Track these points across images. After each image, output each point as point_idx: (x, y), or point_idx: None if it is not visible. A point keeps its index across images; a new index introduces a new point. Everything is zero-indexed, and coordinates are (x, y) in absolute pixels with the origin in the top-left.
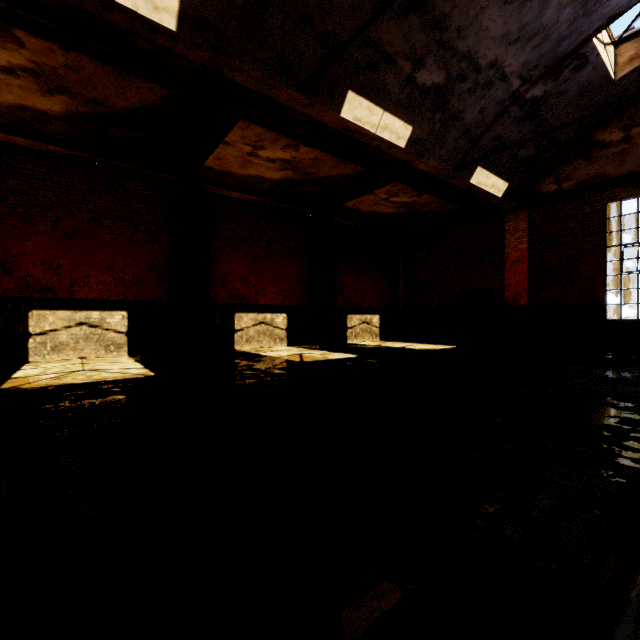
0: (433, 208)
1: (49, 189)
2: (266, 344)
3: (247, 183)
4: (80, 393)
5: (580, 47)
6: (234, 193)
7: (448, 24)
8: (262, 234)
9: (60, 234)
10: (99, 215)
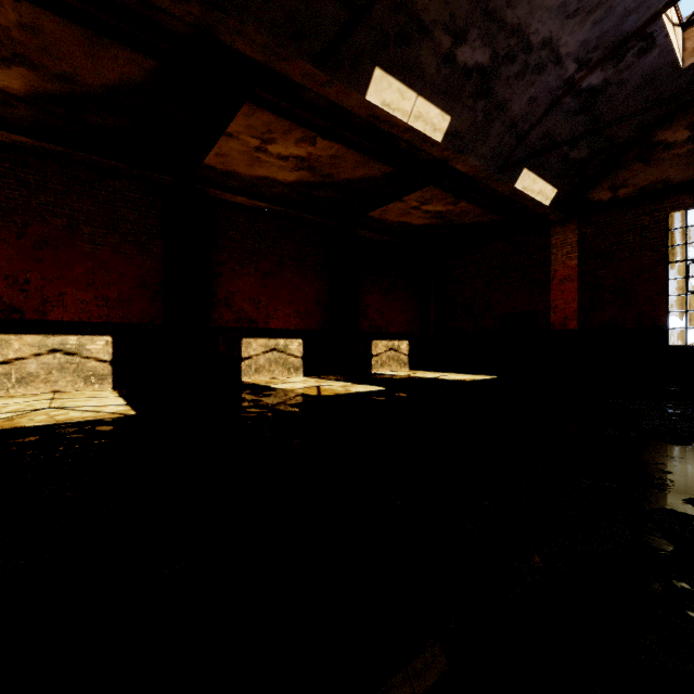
0: (470, 219)
1: (14, 188)
2: (279, 374)
3: (256, 186)
4: (27, 441)
5: (647, 25)
6: (241, 198)
7: None
8: (274, 247)
9: (28, 243)
10: (77, 221)
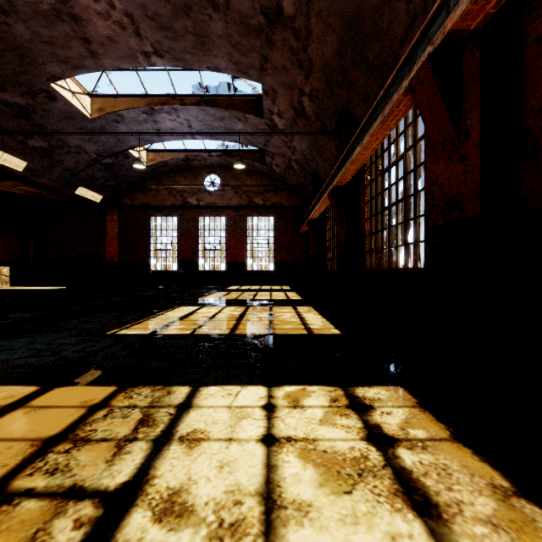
0: (56, 197)
1: None
2: None
3: None
4: None
5: (124, 151)
6: None
7: (46, 127)
8: None
9: None
10: None
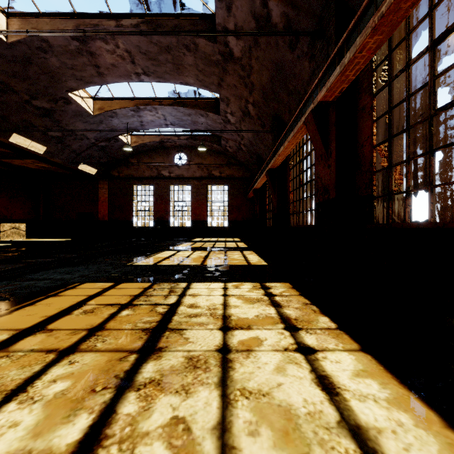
0: (62, 171)
1: None
2: None
3: None
4: None
5: (115, 137)
6: None
7: (62, 122)
8: None
9: None
10: None
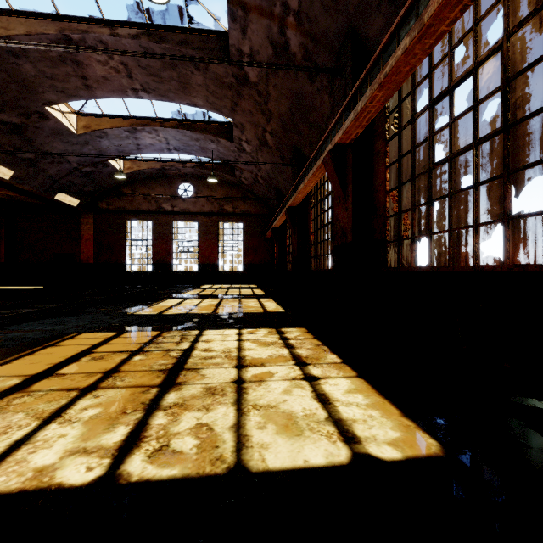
0: (32, 201)
1: None
2: None
3: None
4: None
5: (104, 161)
6: None
7: (35, 141)
8: None
9: None
10: None
